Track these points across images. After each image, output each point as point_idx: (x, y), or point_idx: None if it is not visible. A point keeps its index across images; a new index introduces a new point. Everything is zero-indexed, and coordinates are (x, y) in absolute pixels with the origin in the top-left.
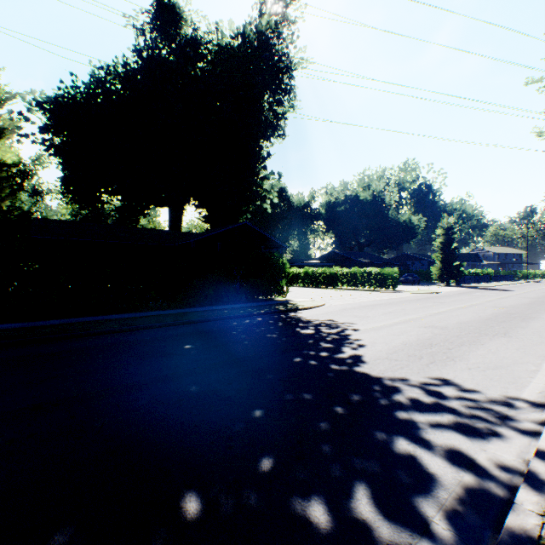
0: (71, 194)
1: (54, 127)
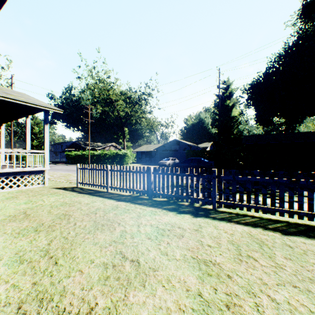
0: (258, 121)
1: (250, 98)
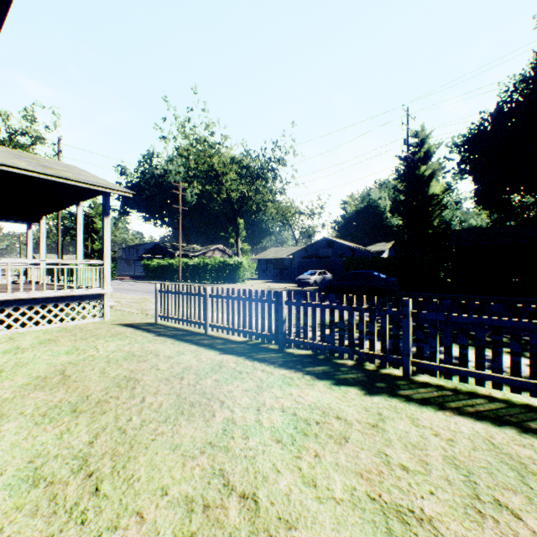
0: (481, 202)
1: (466, 160)
